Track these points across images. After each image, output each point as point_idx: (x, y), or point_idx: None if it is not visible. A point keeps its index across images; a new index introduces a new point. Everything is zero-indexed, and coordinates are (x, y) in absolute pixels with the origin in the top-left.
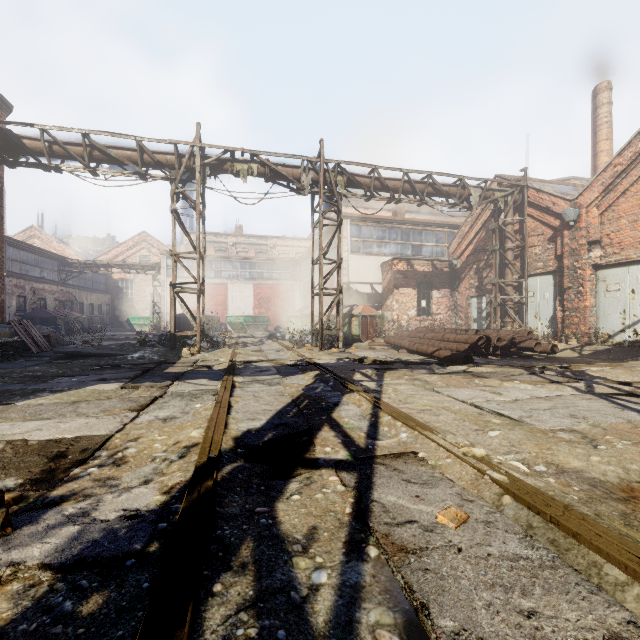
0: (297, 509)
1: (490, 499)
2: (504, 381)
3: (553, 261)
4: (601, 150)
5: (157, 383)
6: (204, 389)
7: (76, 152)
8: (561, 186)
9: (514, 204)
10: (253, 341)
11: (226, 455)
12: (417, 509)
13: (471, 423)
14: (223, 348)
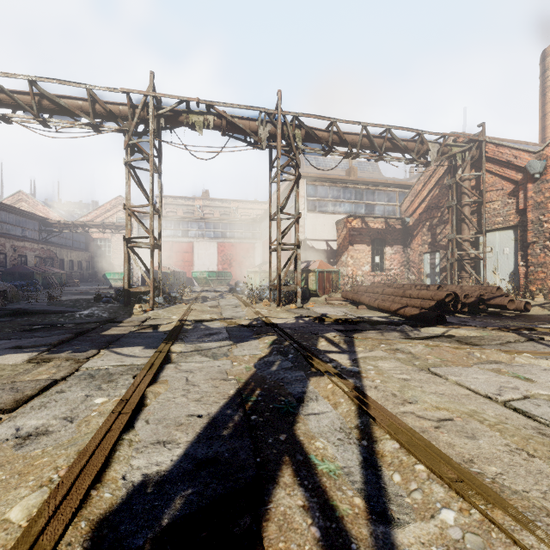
0: None
1: None
2: (509, 353)
3: (514, 215)
4: None
5: (77, 353)
6: (129, 364)
7: (24, 101)
8: (515, 144)
9: (471, 160)
10: (214, 295)
11: None
12: None
13: None
14: (180, 304)
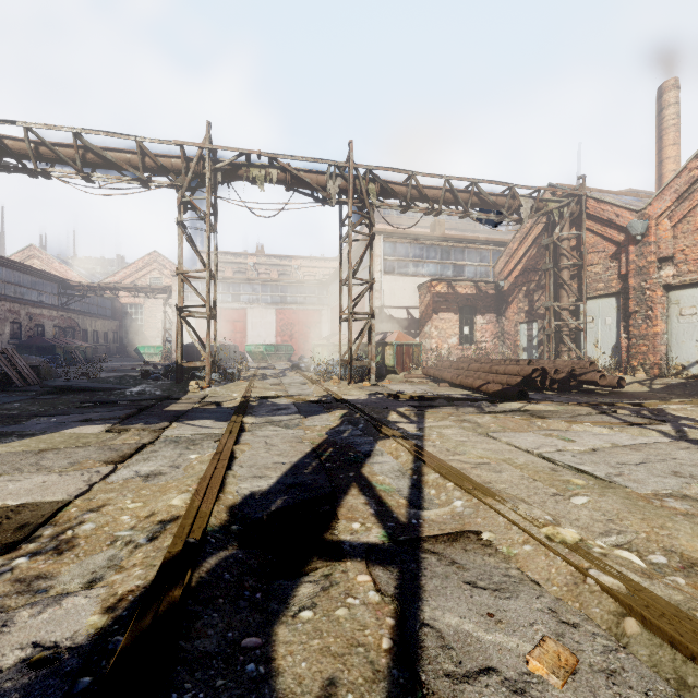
0: (307, 640)
1: (602, 621)
2: (571, 423)
3: (616, 281)
4: (667, 157)
5: (151, 425)
6: (206, 433)
7: (67, 155)
8: (623, 197)
9: (570, 217)
10: (274, 373)
11: (213, 538)
12: (493, 642)
13: (545, 484)
14: (238, 381)
